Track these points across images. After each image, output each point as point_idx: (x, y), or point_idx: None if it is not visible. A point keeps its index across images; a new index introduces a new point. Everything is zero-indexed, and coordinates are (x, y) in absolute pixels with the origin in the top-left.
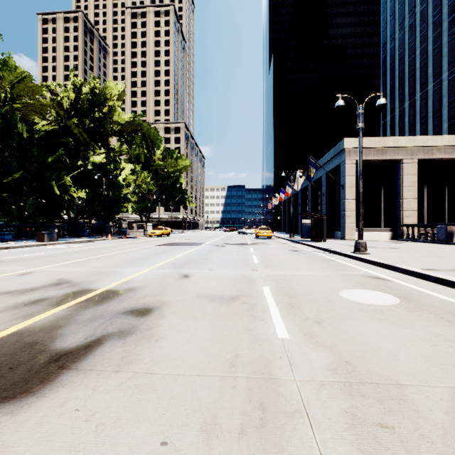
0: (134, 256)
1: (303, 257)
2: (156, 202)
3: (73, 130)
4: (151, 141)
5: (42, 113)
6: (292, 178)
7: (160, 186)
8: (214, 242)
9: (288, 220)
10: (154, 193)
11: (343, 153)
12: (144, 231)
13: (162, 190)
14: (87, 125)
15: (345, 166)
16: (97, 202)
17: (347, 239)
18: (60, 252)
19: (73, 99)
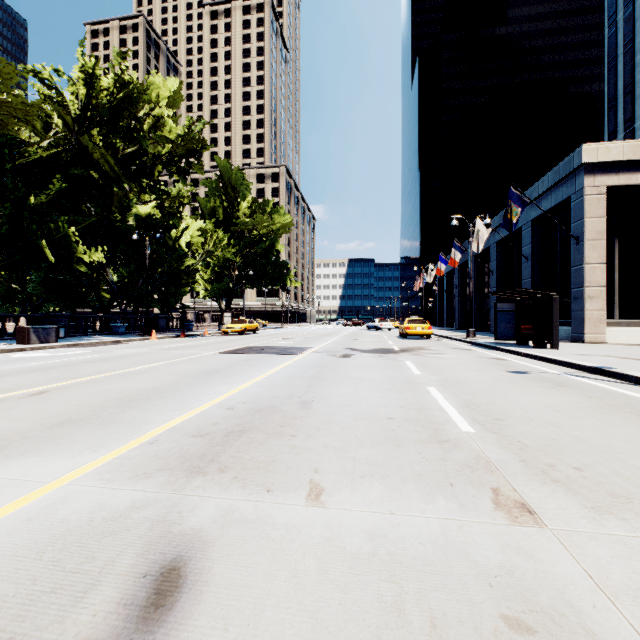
0: (133, 386)
1: (587, 402)
2: (241, 281)
3: (94, 156)
4: (232, 188)
5: (25, 116)
6: (471, 228)
7: (246, 256)
8: (329, 346)
9: (447, 307)
10: (238, 267)
11: (577, 176)
12: (219, 325)
13: (249, 263)
14: (121, 152)
15: (585, 198)
16: (141, 279)
17: (588, 341)
18: (5, 368)
19: (86, 98)
